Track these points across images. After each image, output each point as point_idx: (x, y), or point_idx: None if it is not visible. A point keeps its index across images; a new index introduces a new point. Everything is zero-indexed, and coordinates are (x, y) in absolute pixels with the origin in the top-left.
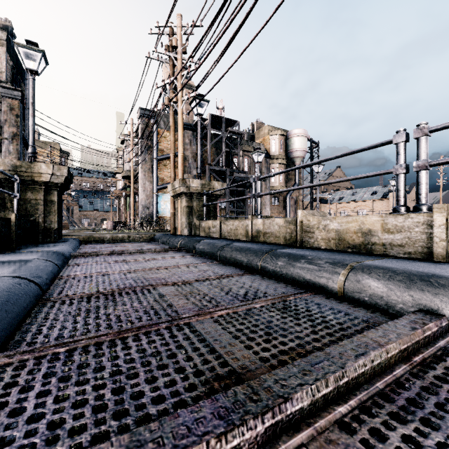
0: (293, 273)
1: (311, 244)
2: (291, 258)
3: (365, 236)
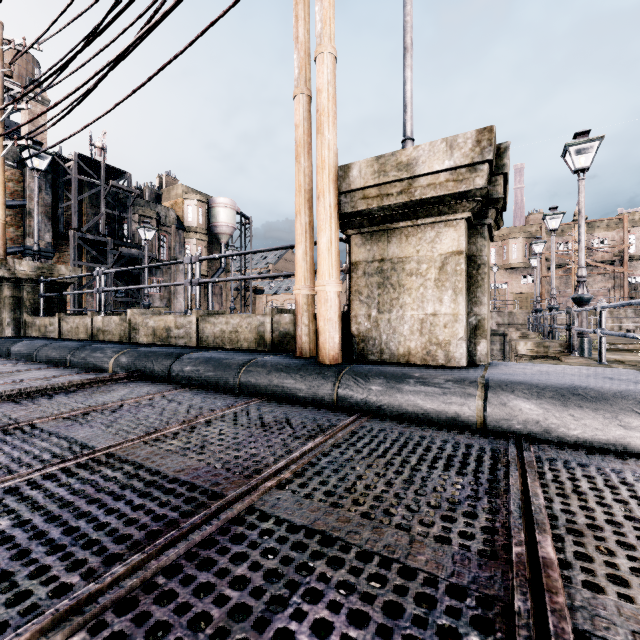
0: (89, 362)
1: (138, 340)
2: (93, 351)
3: (167, 332)
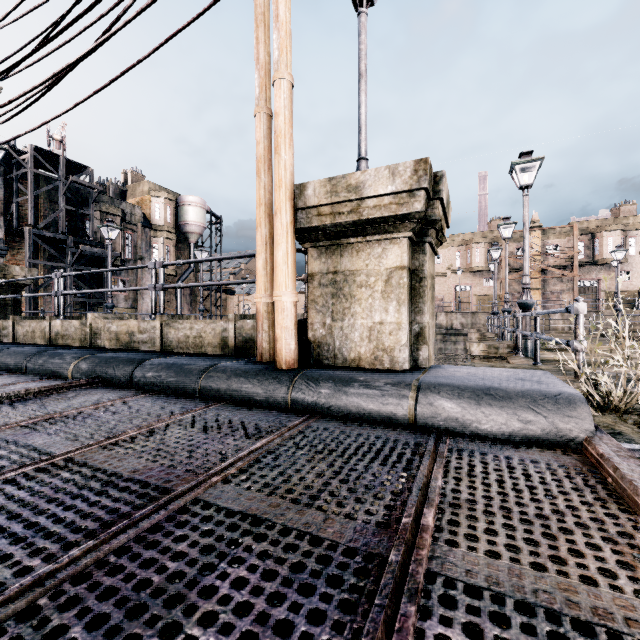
0: (47, 368)
1: (100, 345)
2: (51, 356)
3: (130, 336)
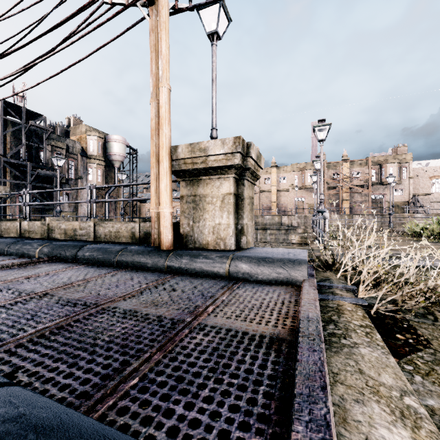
0: (21, 252)
1: (54, 237)
2: (24, 244)
3: (74, 232)
